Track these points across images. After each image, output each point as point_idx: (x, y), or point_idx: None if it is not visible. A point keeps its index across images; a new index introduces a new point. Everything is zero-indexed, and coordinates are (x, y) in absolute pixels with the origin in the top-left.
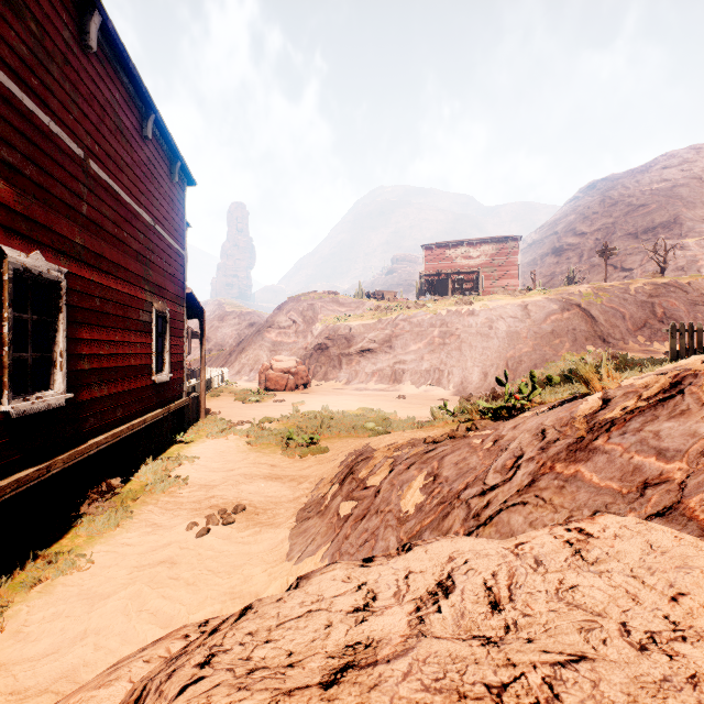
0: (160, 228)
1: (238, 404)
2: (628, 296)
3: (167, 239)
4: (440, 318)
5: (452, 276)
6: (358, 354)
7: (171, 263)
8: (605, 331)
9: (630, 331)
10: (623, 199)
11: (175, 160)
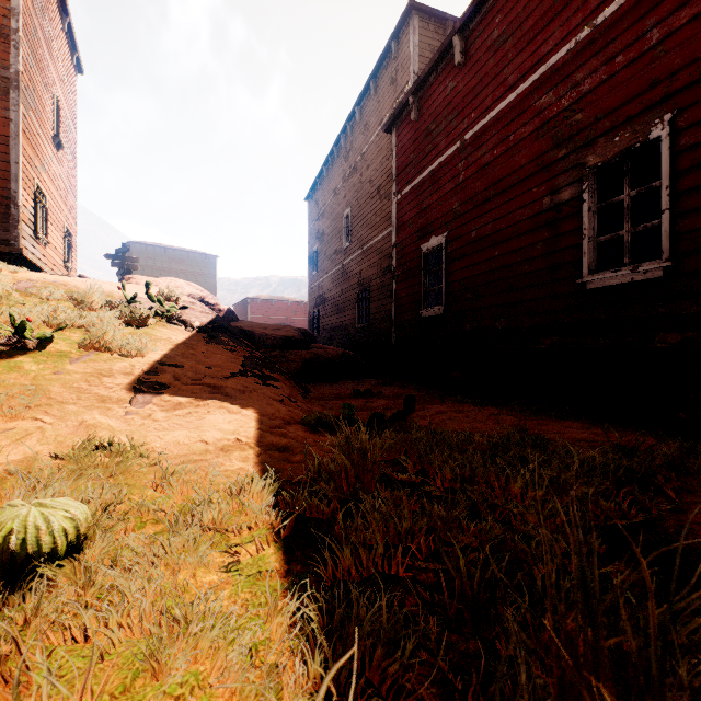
0: None
1: None
2: None
3: None
4: None
5: None
6: None
7: None
8: None
9: None
10: None
11: None
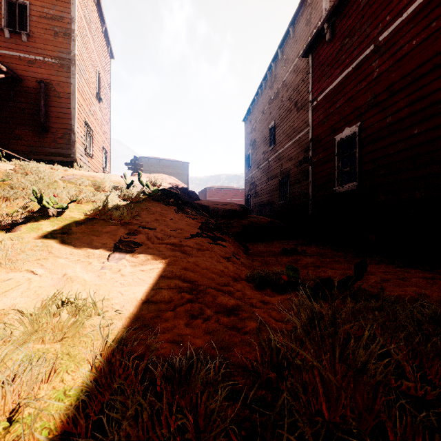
0: None
1: None
2: None
3: None
4: None
5: None
6: None
7: None
8: None
9: None
10: None
11: None
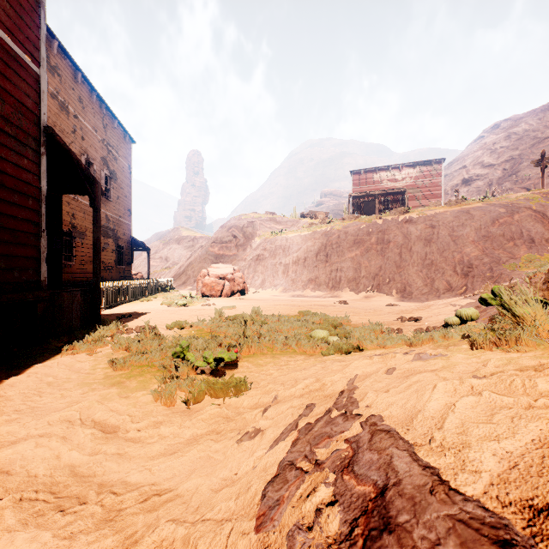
0: None
1: (161, 307)
2: None
3: None
4: (376, 226)
5: (379, 198)
6: (294, 263)
7: None
8: None
9: None
10: (528, 134)
11: None
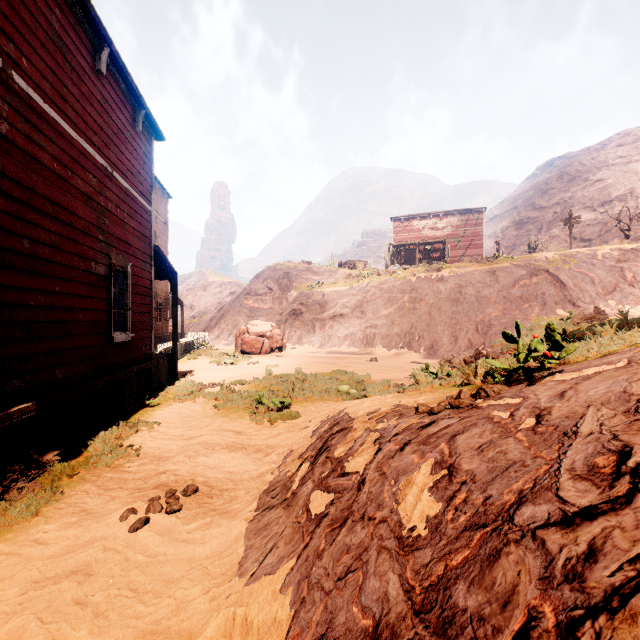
0: (119, 176)
1: (212, 366)
2: (596, 261)
3: (129, 190)
4: (410, 284)
5: (420, 246)
6: (330, 319)
7: (134, 216)
8: (575, 295)
9: (600, 295)
10: (580, 175)
11: (139, 108)
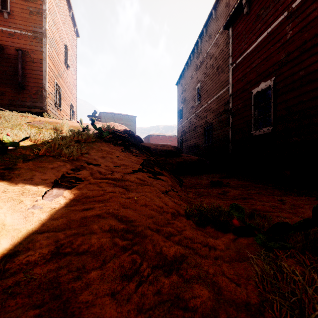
0: None
1: None
2: None
3: None
4: None
5: None
6: None
7: None
8: None
9: None
10: None
11: None
